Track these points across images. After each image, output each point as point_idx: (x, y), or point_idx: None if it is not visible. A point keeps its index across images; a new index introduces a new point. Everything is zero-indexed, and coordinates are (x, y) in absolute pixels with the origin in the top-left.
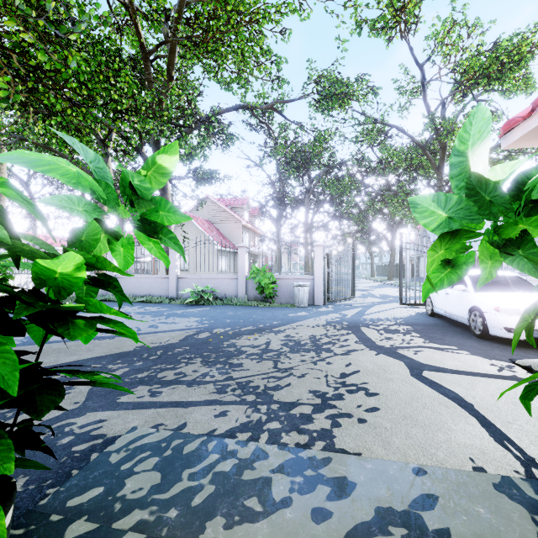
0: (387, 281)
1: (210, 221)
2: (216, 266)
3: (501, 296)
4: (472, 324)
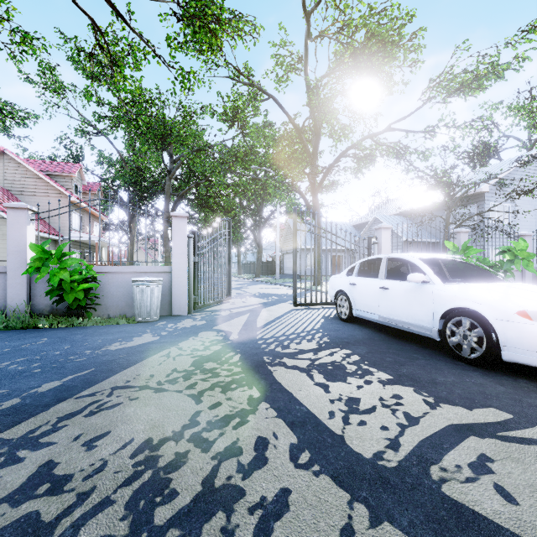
0: (256, 278)
1: (9, 190)
2: None
3: (497, 288)
4: (453, 339)
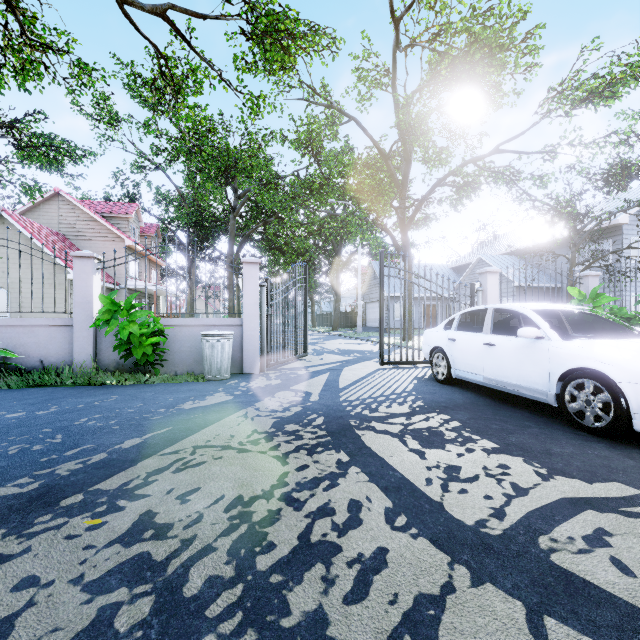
0: (333, 331)
1: (64, 235)
2: (69, 308)
3: (628, 346)
4: (573, 404)
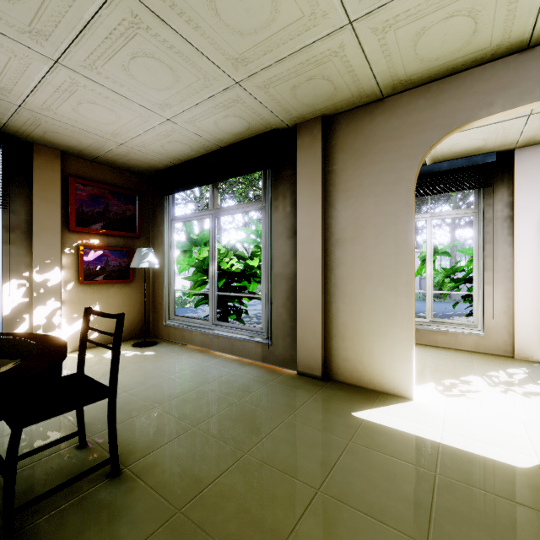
0: None
1: None
2: None
3: None
4: None
